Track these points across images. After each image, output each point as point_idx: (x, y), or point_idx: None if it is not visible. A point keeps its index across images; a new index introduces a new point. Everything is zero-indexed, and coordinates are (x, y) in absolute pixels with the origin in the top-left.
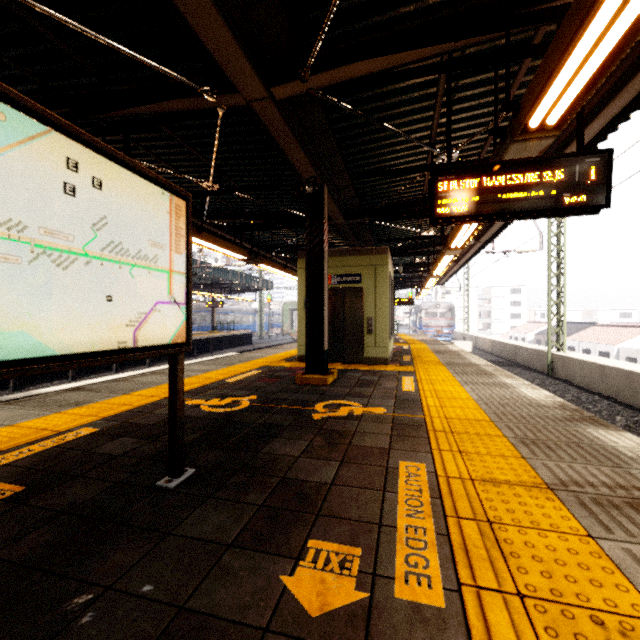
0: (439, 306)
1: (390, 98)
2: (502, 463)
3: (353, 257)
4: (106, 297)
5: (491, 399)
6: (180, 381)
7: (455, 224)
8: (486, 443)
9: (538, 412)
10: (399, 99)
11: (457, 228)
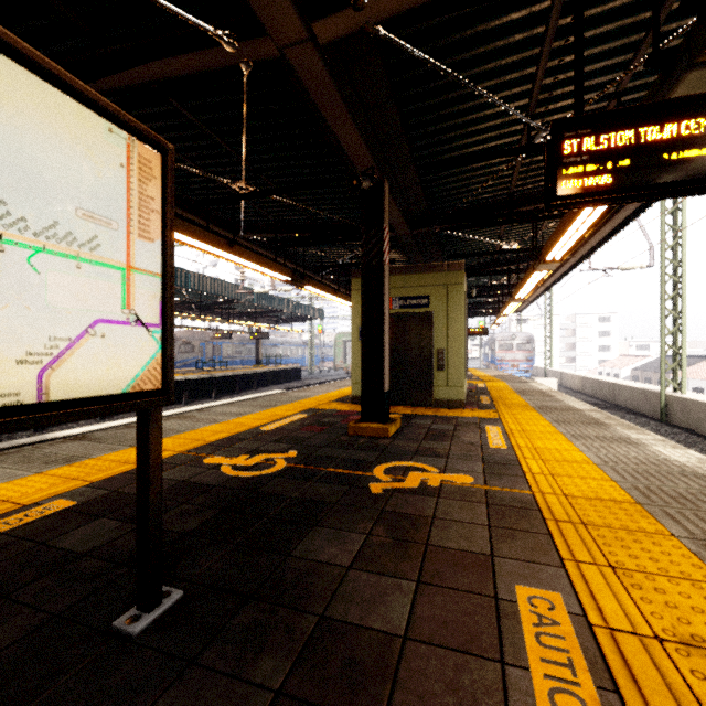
0: (515, 337)
1: (477, 46)
2: (697, 597)
3: (419, 275)
4: None
5: (620, 463)
6: (155, 452)
7: (587, 207)
8: (648, 549)
9: (703, 488)
10: (489, 48)
11: (561, 231)
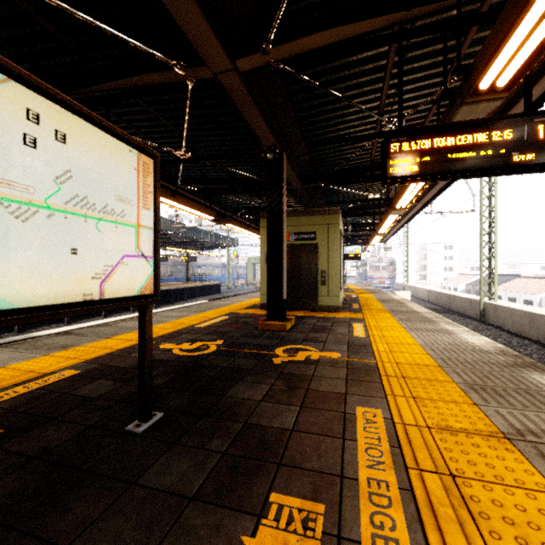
0: (382, 260)
1: (343, 71)
2: (455, 410)
3: (308, 217)
4: (70, 250)
5: (436, 345)
6: (148, 330)
7: (406, 183)
8: (437, 389)
9: (482, 358)
10: (352, 72)
11: (403, 190)
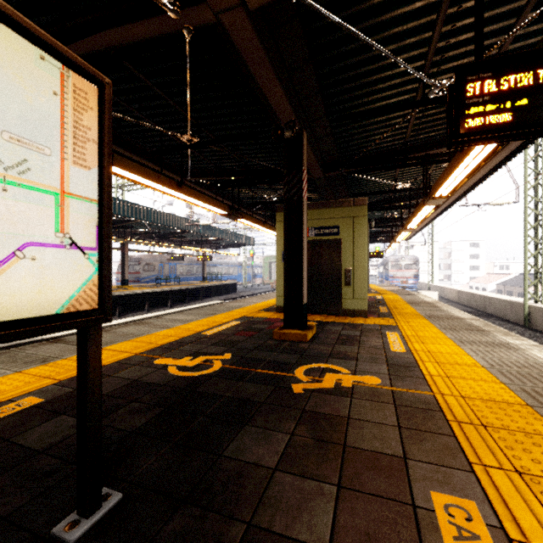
0: (404, 259)
1: (382, 14)
2: None
3: (331, 209)
4: None
5: (505, 366)
6: (94, 367)
7: (486, 143)
8: None
9: None
10: (393, 14)
11: (449, 171)
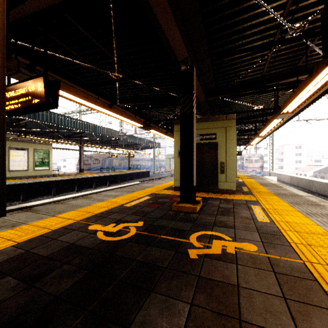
0: (254, 156)
1: None
2: None
3: (210, 122)
4: None
5: None
6: None
7: None
8: None
9: None
10: None
11: (298, 92)
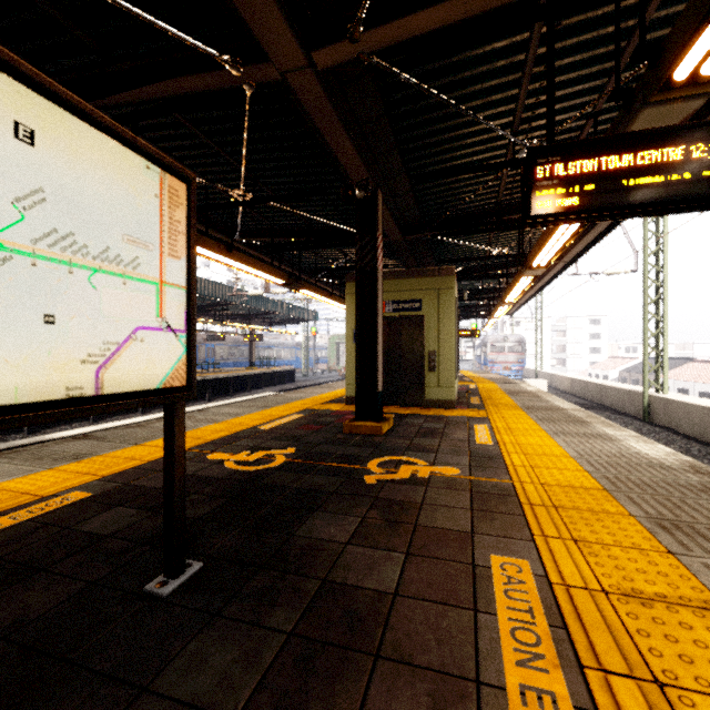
0: (507, 339)
1: (464, 71)
2: (642, 562)
3: (412, 280)
4: (43, 317)
5: (595, 456)
6: (180, 440)
7: (559, 224)
8: (608, 526)
9: (665, 477)
10: (475, 72)
11: (544, 240)
